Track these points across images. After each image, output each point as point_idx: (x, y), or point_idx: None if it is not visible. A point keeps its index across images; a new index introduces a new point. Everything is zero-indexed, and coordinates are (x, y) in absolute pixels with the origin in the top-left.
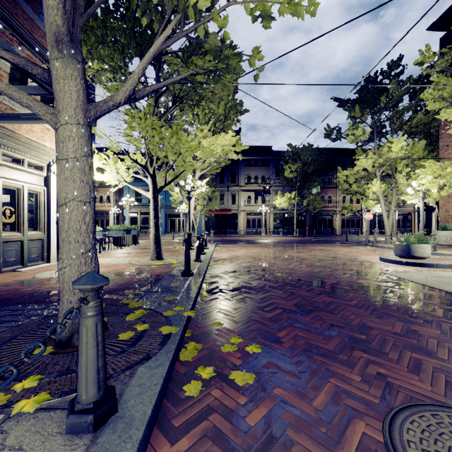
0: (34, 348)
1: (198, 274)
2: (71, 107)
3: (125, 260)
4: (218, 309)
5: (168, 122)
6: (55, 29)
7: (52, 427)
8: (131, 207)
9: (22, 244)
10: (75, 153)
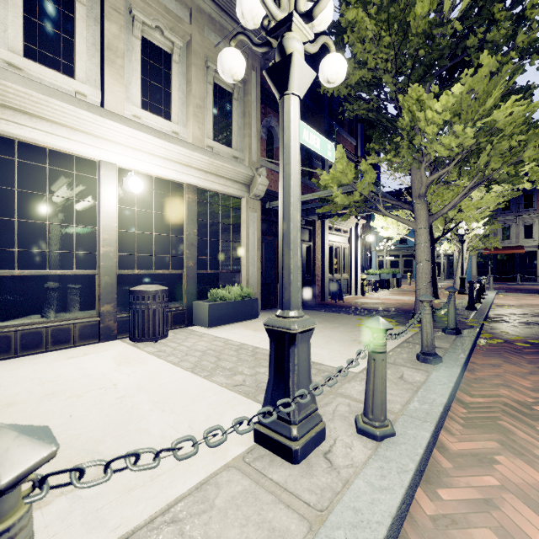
0: (407, 320)
1: (481, 310)
2: (423, 221)
3: (404, 298)
4: (504, 328)
5: (447, 183)
6: (420, 193)
7: (439, 333)
8: (379, 250)
9: (340, 281)
10: (424, 240)
